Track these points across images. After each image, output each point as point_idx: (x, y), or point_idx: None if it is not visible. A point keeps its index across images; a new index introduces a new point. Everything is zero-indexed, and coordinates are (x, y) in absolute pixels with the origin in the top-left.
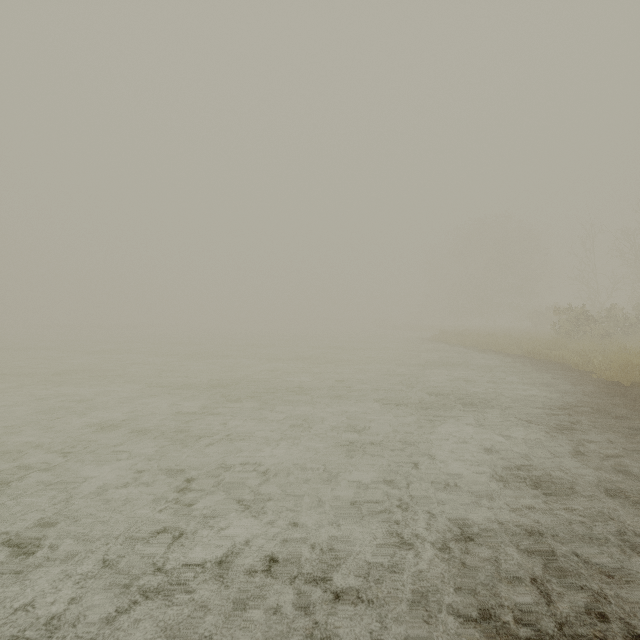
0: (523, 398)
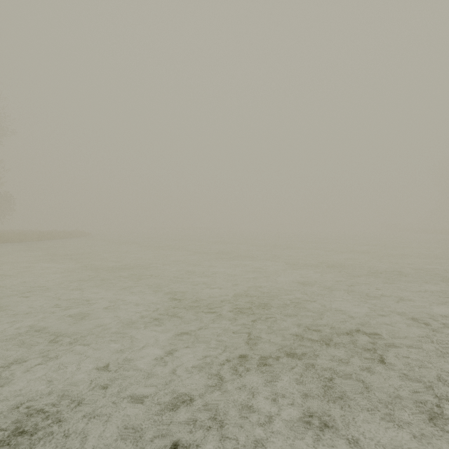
0: None
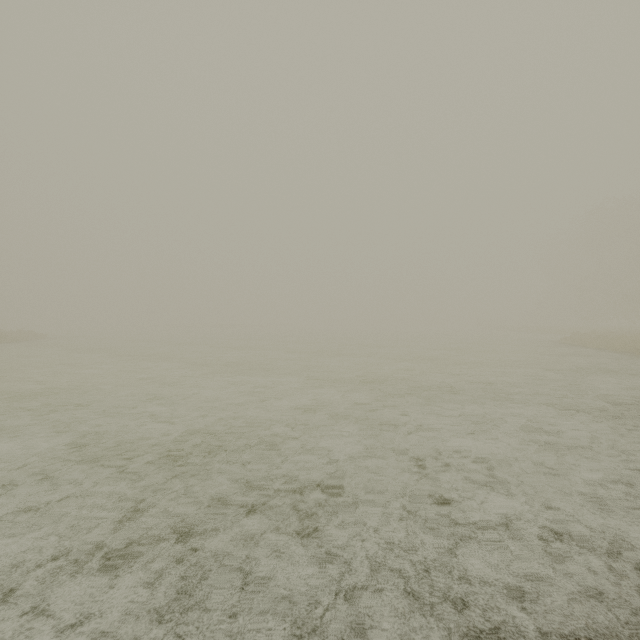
0: None
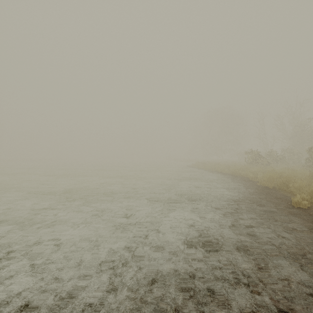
0: (221, 196)
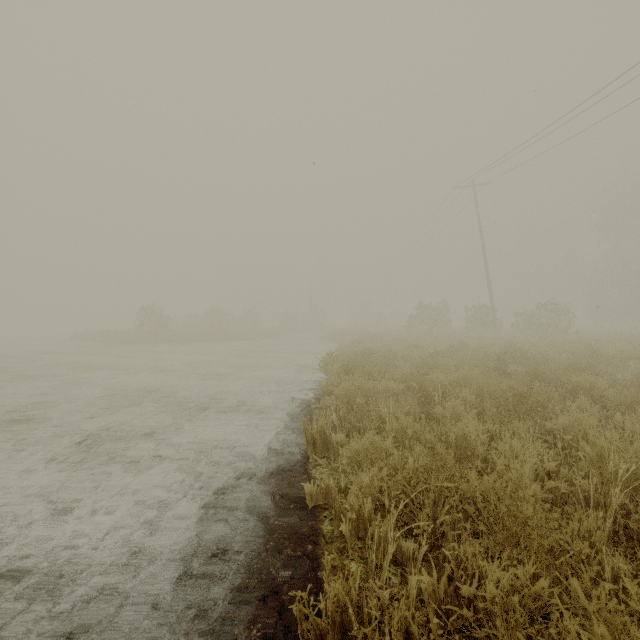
0: None
